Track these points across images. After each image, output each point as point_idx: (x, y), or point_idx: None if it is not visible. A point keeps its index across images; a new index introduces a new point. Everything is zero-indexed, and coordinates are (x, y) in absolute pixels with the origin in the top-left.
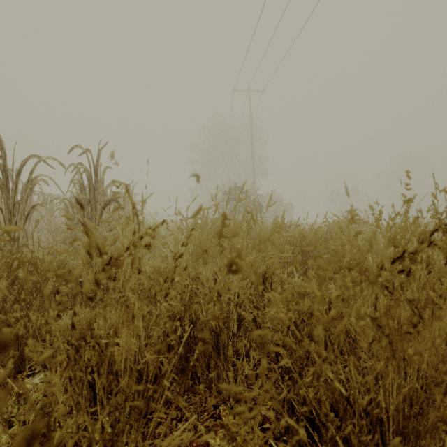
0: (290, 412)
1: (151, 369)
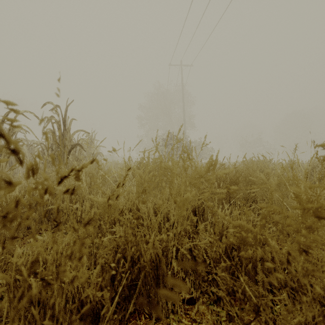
0: None
1: None
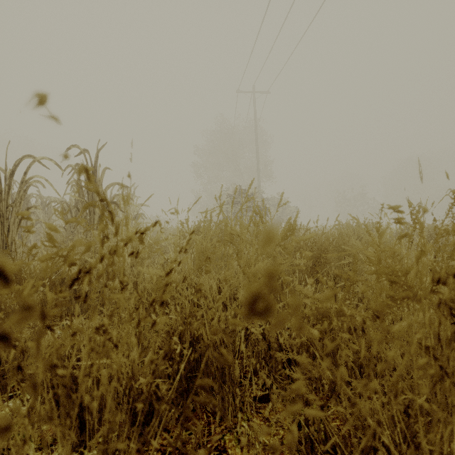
0: (307, 447)
1: (140, 407)
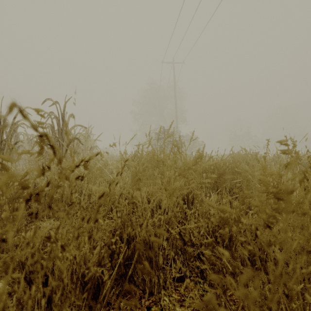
0: None
1: (85, 295)
